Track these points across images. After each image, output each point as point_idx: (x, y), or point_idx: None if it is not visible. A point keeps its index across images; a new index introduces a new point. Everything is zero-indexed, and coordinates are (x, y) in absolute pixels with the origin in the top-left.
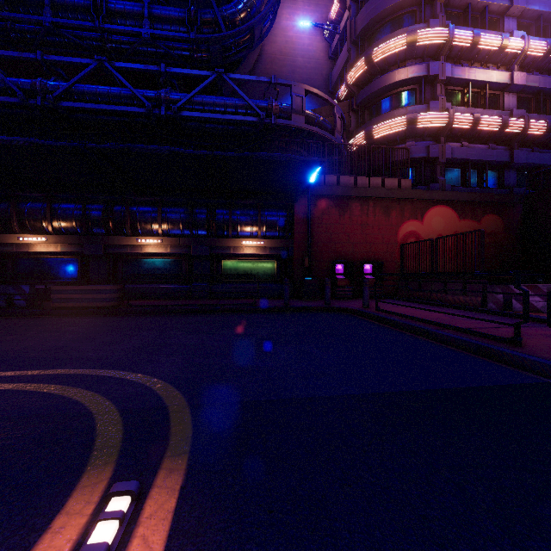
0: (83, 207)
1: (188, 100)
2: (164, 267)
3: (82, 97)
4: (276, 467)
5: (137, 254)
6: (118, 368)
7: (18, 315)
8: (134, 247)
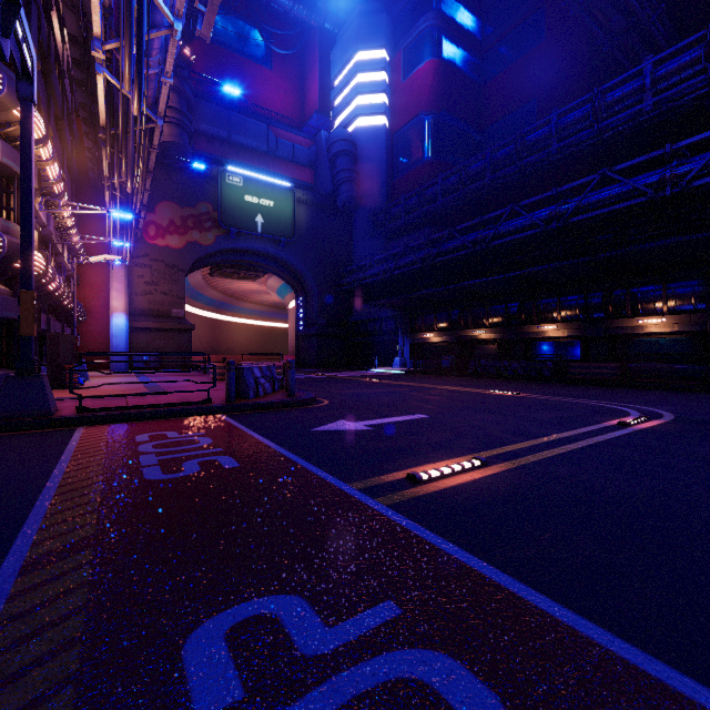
0: (585, 298)
1: (701, 167)
2: (669, 346)
3: (586, 209)
4: (709, 426)
5: (637, 334)
6: (632, 404)
7: (547, 382)
8: (634, 328)
